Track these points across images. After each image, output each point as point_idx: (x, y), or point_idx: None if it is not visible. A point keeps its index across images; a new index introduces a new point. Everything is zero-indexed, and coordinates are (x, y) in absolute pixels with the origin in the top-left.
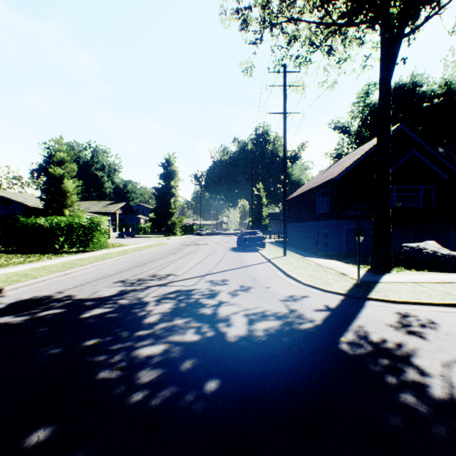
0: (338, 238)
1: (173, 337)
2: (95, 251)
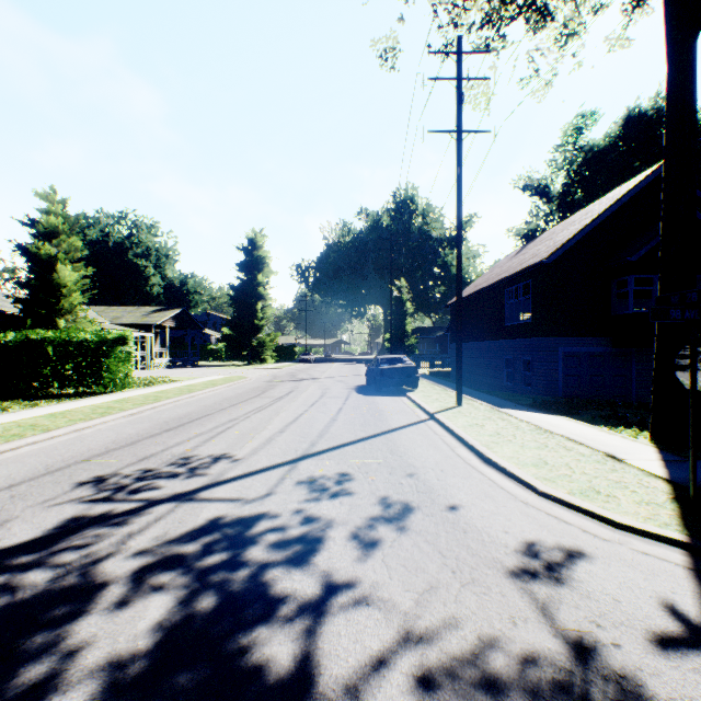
0: (550, 369)
1: None
2: (105, 395)
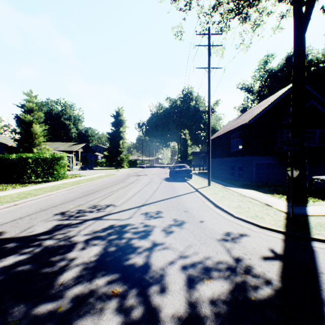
0: (250, 170)
1: (82, 322)
2: (55, 181)
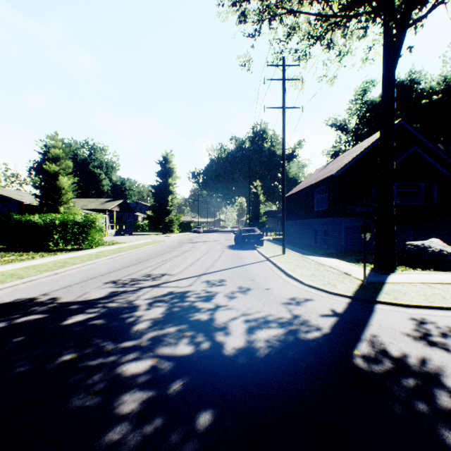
0: (338, 235)
1: (163, 349)
2: (90, 249)
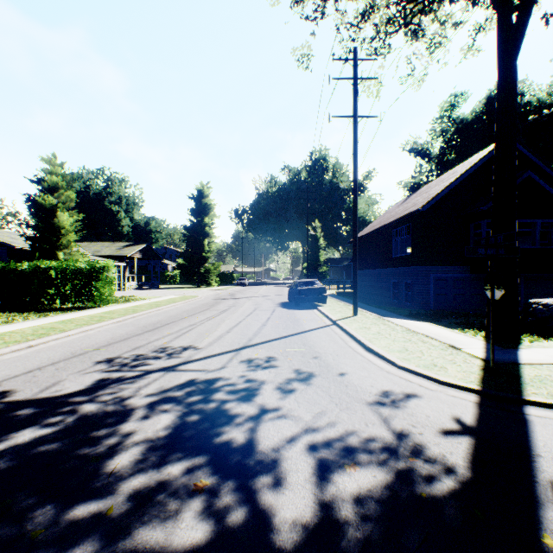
0: (425, 290)
1: (147, 531)
2: (96, 308)
